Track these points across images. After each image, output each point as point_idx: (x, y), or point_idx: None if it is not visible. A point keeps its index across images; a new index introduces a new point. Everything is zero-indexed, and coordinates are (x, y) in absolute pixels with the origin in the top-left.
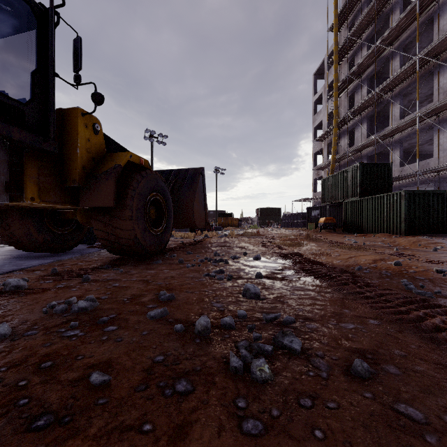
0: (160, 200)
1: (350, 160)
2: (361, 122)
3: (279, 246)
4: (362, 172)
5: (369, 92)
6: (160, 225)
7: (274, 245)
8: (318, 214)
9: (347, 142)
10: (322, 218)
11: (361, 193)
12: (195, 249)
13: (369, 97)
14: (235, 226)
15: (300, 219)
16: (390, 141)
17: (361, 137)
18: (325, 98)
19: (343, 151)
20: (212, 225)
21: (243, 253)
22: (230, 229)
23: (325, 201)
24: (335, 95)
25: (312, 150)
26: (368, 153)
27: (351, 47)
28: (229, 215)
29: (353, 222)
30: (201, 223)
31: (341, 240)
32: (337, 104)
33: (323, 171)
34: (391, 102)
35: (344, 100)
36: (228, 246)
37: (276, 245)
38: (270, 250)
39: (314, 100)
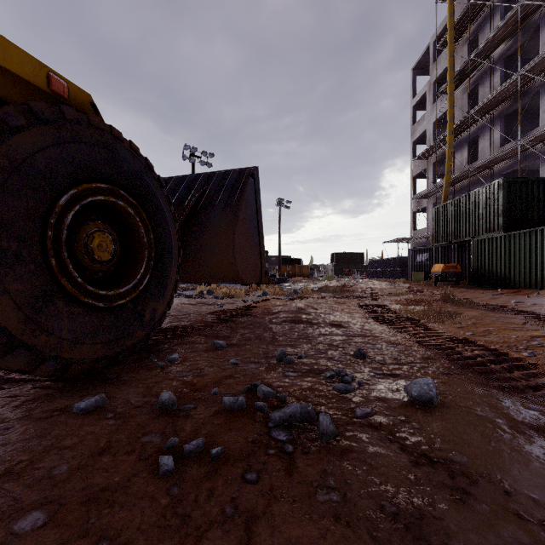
0: (128, 211)
1: (472, 183)
2: (490, 125)
3: (413, 322)
4: (507, 192)
5: (502, 81)
6: (129, 280)
7: (400, 318)
8: (427, 259)
9: (469, 154)
10: (438, 265)
11: (506, 225)
12: (237, 330)
13: (508, 84)
14: (304, 276)
15: (397, 267)
16: (541, 149)
17: (490, 148)
18: (431, 99)
19: (460, 170)
20: (274, 276)
21: (354, 354)
22: (298, 280)
23: (439, 240)
24: (450, 88)
25: (412, 171)
26: (502, 169)
27: (474, 20)
28: (296, 261)
29: (490, 271)
30: (251, 272)
31: (504, 303)
32: (453, 101)
33: (427, 200)
34: (544, 89)
35: (461, 98)
36: (306, 321)
37: (405, 318)
38: (405, 334)
39: (414, 104)
